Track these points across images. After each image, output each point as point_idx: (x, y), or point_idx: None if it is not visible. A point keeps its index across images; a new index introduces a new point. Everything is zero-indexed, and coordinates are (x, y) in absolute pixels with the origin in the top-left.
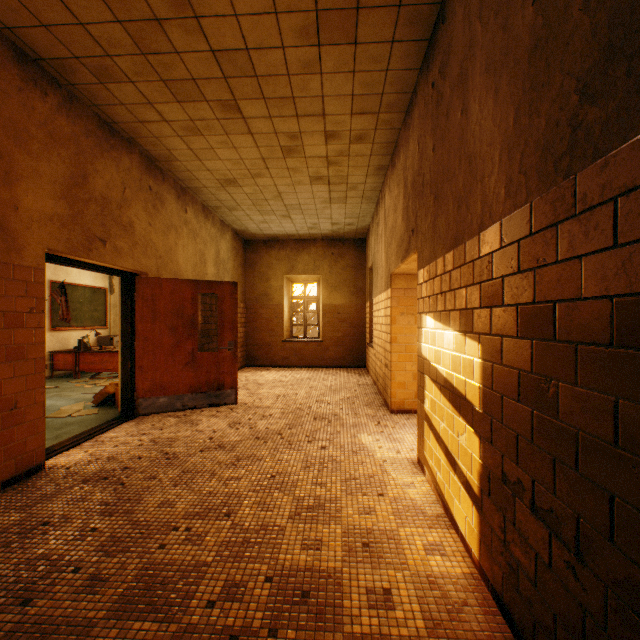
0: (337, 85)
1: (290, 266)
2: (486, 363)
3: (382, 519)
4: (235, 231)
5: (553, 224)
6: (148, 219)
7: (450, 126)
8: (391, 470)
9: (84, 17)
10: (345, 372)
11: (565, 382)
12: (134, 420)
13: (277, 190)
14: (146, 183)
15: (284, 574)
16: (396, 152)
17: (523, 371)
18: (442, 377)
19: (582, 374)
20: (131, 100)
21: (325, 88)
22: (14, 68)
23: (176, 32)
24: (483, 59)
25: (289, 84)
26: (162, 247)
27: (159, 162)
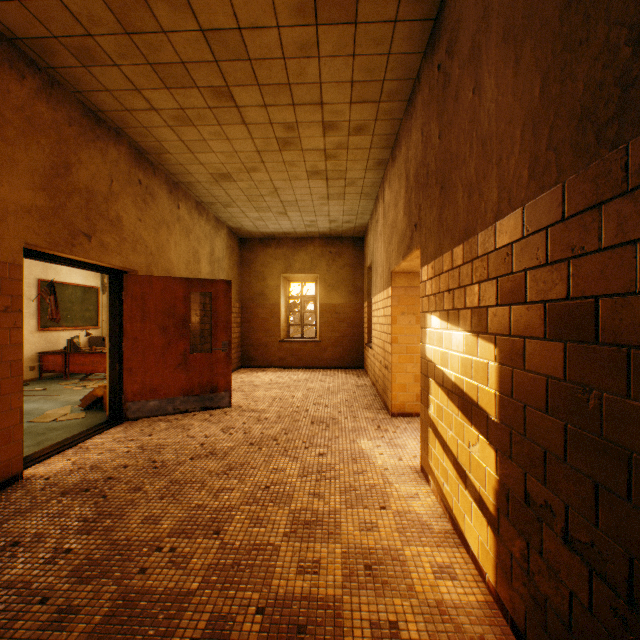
0: (336, 70)
1: (287, 265)
2: (504, 367)
3: (385, 536)
4: (230, 229)
5: (595, 205)
6: (137, 214)
7: (459, 108)
8: (393, 479)
9: None
10: (343, 373)
11: (612, 393)
12: (122, 425)
13: (273, 185)
14: (135, 176)
15: (278, 604)
16: (397, 144)
17: (553, 378)
18: (450, 381)
19: (637, 384)
20: (117, 86)
21: (323, 74)
22: None
23: (162, 8)
24: (500, 27)
25: (285, 69)
26: (153, 244)
27: (149, 155)
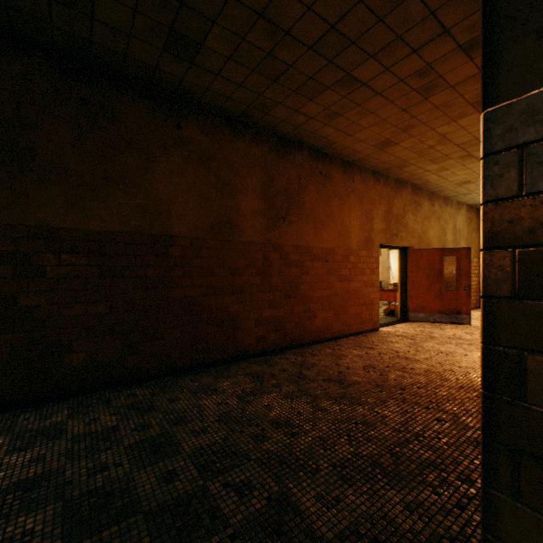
0: None
1: None
2: None
3: None
4: (468, 205)
5: None
6: (413, 218)
7: None
8: None
9: (400, 156)
10: None
11: None
12: (406, 323)
13: None
14: (412, 199)
15: None
16: None
17: None
18: None
19: None
20: (411, 170)
21: None
22: (372, 179)
23: (438, 147)
24: None
25: None
26: (420, 231)
27: (419, 185)
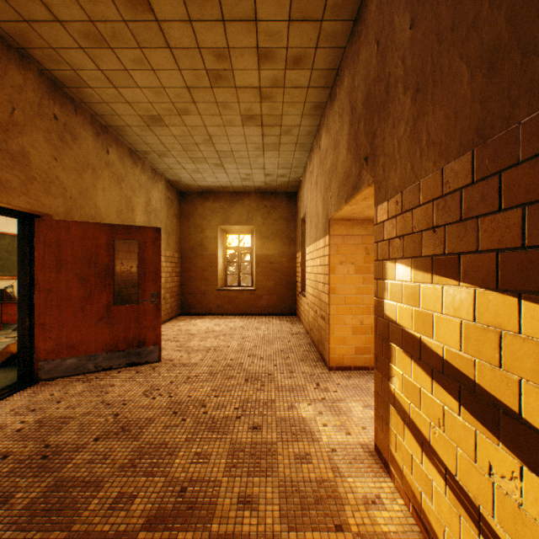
0: None
1: (224, 217)
2: None
3: None
4: (169, 181)
5: None
6: (52, 152)
7: None
8: (345, 469)
9: None
10: (277, 320)
11: None
12: (32, 387)
13: (207, 132)
14: (49, 110)
15: None
16: (337, 80)
17: None
18: (436, 357)
19: None
20: None
21: None
22: None
23: None
24: None
25: None
26: (73, 187)
27: (67, 88)
